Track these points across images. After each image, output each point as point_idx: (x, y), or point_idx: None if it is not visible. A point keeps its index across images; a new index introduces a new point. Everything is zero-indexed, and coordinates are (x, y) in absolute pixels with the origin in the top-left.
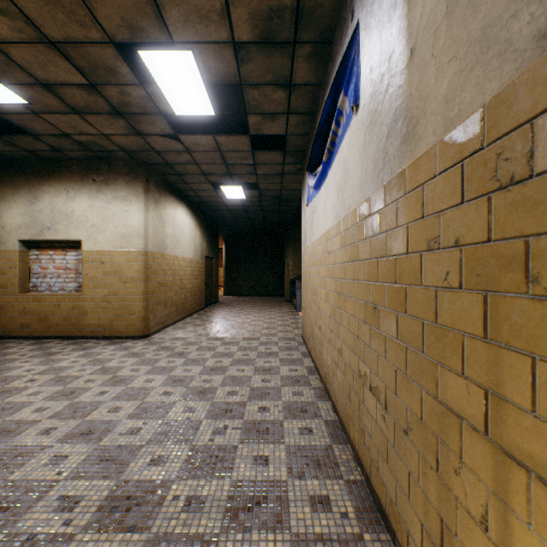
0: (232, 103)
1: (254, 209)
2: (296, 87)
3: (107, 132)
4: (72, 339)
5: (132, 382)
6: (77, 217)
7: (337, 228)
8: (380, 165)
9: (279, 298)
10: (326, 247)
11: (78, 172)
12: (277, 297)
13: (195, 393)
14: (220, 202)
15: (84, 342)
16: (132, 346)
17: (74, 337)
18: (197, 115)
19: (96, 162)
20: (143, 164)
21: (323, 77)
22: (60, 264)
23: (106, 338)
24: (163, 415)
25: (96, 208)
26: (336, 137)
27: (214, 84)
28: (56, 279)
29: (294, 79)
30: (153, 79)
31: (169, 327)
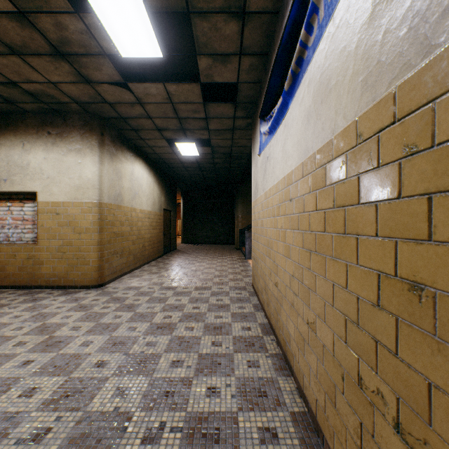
0: (182, 48)
1: (207, 166)
2: (250, 16)
3: (54, 79)
4: (27, 289)
5: (67, 346)
6: (32, 169)
7: (305, 167)
8: (442, 4)
9: (230, 246)
10: (285, 194)
11: (33, 125)
12: (228, 245)
13: (133, 363)
14: (175, 159)
15: (37, 292)
16: (83, 297)
17: (30, 286)
18: (144, 57)
19: (51, 116)
20: (97, 117)
21: (281, 1)
22: (17, 215)
23: (61, 287)
24: (86, 403)
25: (51, 161)
26: (304, 50)
27: (159, 11)
28: (14, 229)
29: (248, 5)
30: (88, 3)
31: (126, 275)
